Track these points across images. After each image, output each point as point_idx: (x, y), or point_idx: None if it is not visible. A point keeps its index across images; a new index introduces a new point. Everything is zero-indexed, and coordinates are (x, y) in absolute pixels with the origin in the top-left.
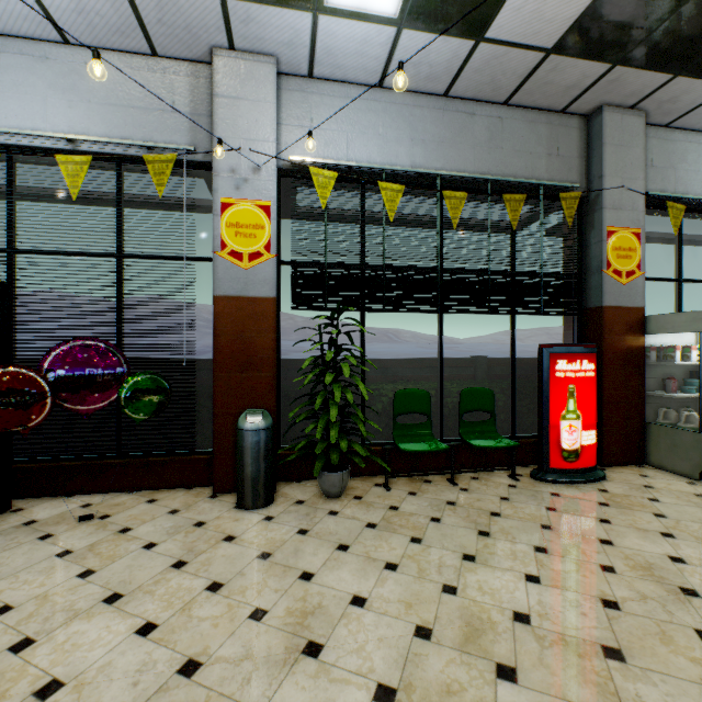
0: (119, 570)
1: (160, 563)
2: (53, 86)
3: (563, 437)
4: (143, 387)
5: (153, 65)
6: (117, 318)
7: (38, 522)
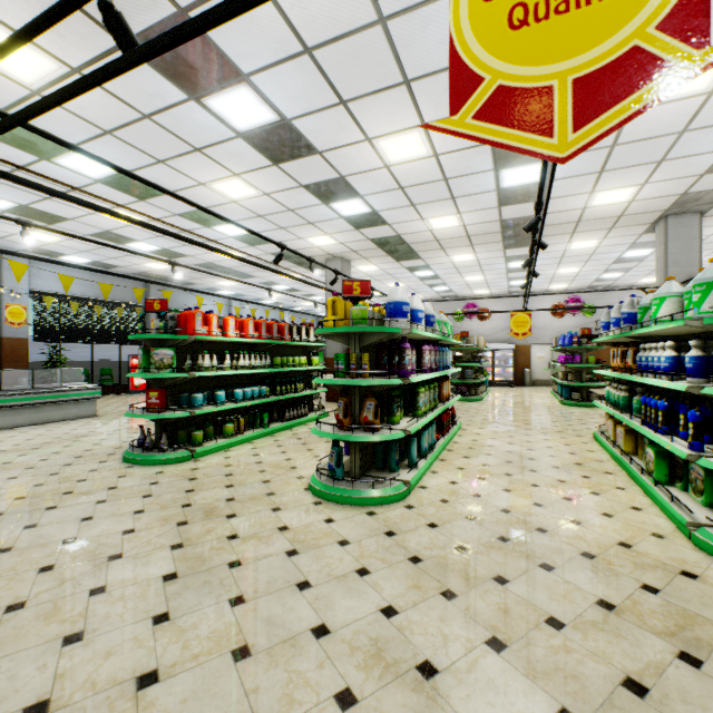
0: None
1: None
2: None
3: (136, 381)
4: None
5: None
6: None
7: None
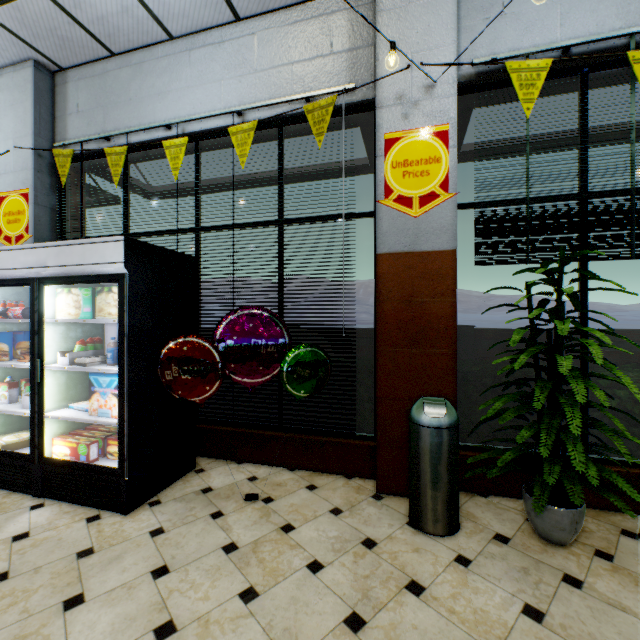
0: (282, 603)
1: (329, 608)
2: (227, 66)
3: None
4: (303, 361)
5: (311, 10)
6: (279, 286)
7: (213, 491)
